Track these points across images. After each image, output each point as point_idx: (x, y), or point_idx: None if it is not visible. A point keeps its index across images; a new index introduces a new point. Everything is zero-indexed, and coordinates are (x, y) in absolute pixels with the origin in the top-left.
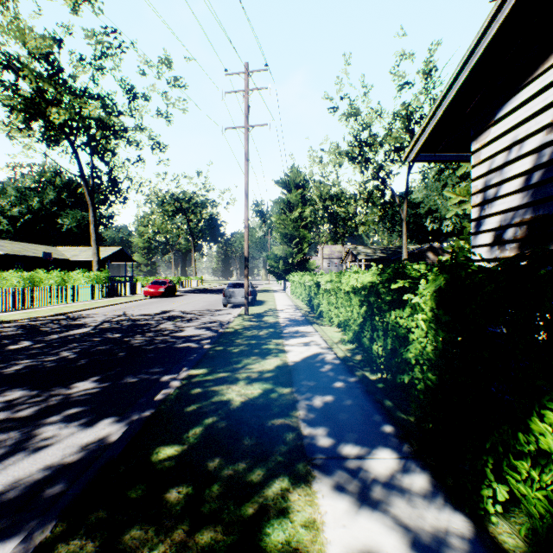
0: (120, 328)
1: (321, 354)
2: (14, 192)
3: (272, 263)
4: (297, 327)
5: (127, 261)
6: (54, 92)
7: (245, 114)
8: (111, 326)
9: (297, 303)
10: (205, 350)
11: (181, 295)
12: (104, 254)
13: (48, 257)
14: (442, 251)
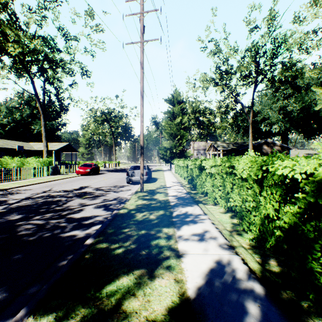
0: (29, 207)
1: (227, 263)
2: (5, 109)
3: (162, 152)
4: (185, 208)
5: (72, 151)
6: (13, 34)
7: (141, 31)
8: (25, 203)
9: (180, 180)
10: (82, 250)
11: (103, 173)
12: (58, 147)
13: (21, 148)
14: (273, 145)
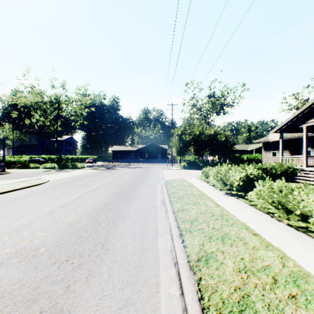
0: None
1: None
2: None
3: None
4: None
5: None
6: None
7: None
8: None
9: None
10: None
11: None
12: None
13: None
14: None
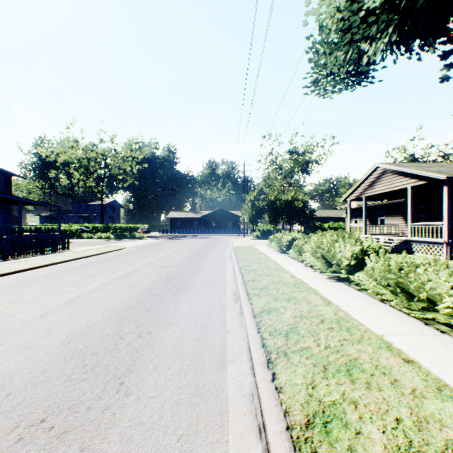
0: None
1: None
2: None
3: None
4: None
5: None
6: None
7: None
8: None
9: None
10: None
11: None
12: None
13: None
14: None
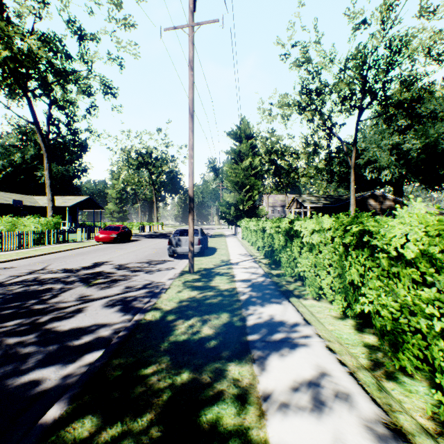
0: None
1: None
2: None
3: (224, 210)
4: (268, 308)
5: (95, 208)
6: None
7: (190, 8)
8: None
9: (252, 251)
10: None
11: (136, 240)
12: (73, 202)
13: (19, 204)
14: (383, 199)
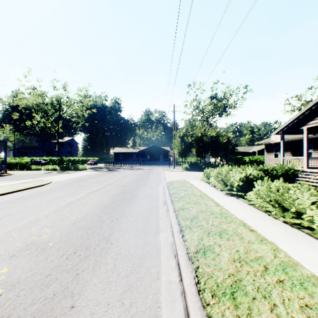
0: None
1: None
2: None
3: None
4: None
5: None
6: None
7: None
8: None
9: None
10: None
11: None
12: None
13: None
14: None
